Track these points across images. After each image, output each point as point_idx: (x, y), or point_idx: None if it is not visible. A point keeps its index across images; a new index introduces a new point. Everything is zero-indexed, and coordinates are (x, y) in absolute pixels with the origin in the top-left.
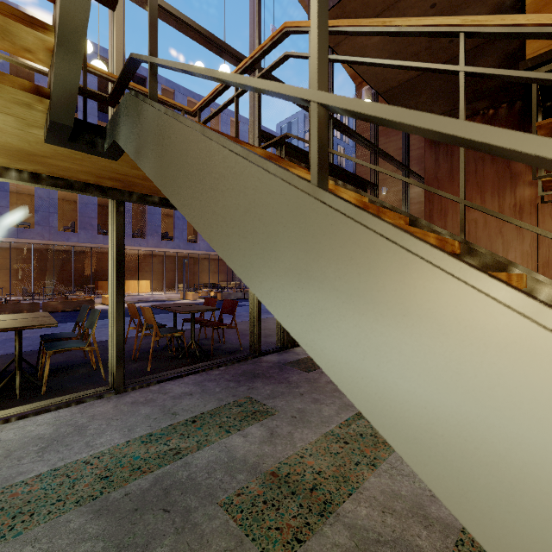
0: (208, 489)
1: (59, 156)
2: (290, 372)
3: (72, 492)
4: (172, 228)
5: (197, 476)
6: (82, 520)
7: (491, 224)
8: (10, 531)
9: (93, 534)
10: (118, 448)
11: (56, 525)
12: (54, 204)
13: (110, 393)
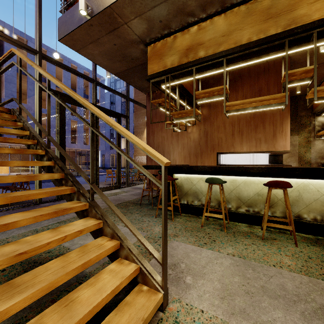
0: None
1: None
2: None
3: None
4: None
5: None
6: None
7: (169, 139)
8: None
9: None
10: None
11: None
12: None
13: None
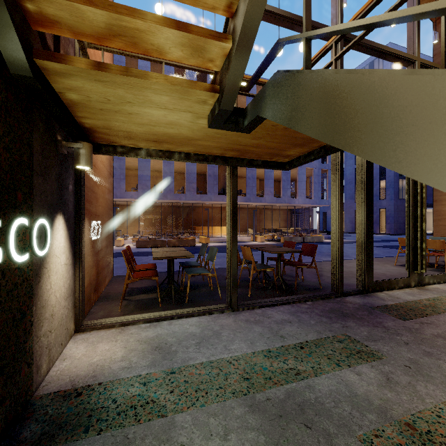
0: (340, 418)
1: (207, 138)
2: (381, 316)
3: (227, 384)
4: (244, 186)
5: (324, 401)
6: (241, 410)
7: None
8: (197, 401)
9: (253, 425)
10: (248, 357)
11: (225, 407)
12: (173, 176)
13: (228, 310)
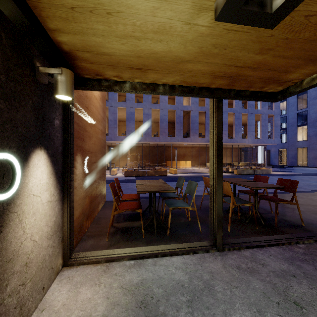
0: None
1: (199, 56)
2: None
3: None
4: (202, 130)
5: None
6: None
7: None
8: None
9: None
10: None
11: None
12: (150, 124)
13: (213, 250)
